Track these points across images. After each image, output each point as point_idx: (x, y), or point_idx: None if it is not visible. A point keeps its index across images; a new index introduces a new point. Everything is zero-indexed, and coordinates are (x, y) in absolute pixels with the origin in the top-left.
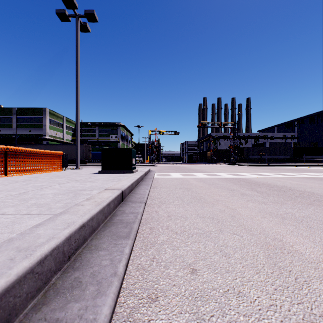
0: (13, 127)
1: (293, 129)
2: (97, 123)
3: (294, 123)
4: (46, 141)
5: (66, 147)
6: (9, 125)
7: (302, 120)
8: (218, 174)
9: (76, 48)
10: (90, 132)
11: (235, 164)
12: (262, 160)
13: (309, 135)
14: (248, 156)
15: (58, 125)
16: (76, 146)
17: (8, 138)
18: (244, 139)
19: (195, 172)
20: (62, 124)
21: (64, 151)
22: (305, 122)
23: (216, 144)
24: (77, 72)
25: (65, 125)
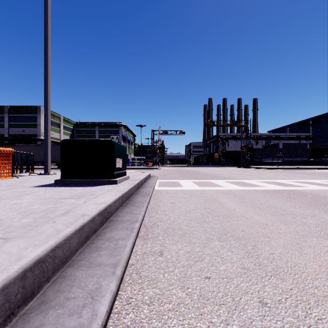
0: (6, 127)
1: (307, 129)
2: (97, 123)
3: (309, 123)
4: (40, 141)
5: (58, 148)
6: (1, 124)
7: (318, 119)
8: (249, 182)
9: (46, 3)
10: (89, 133)
11: (249, 167)
12: (275, 163)
13: (326, 135)
14: (261, 158)
15: (54, 125)
16: (45, 141)
17: (0, 138)
18: (254, 139)
19: (212, 178)
20: (59, 124)
21: (55, 152)
22: (321, 122)
23: (224, 145)
24: (47, 37)
25: (62, 125)
